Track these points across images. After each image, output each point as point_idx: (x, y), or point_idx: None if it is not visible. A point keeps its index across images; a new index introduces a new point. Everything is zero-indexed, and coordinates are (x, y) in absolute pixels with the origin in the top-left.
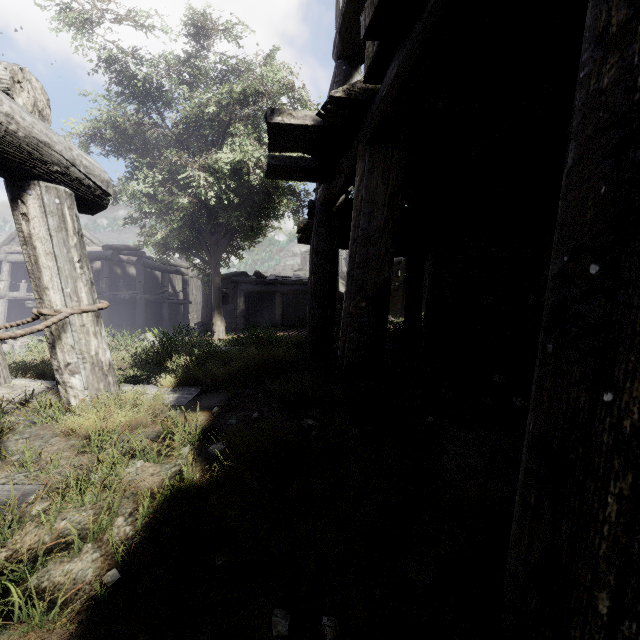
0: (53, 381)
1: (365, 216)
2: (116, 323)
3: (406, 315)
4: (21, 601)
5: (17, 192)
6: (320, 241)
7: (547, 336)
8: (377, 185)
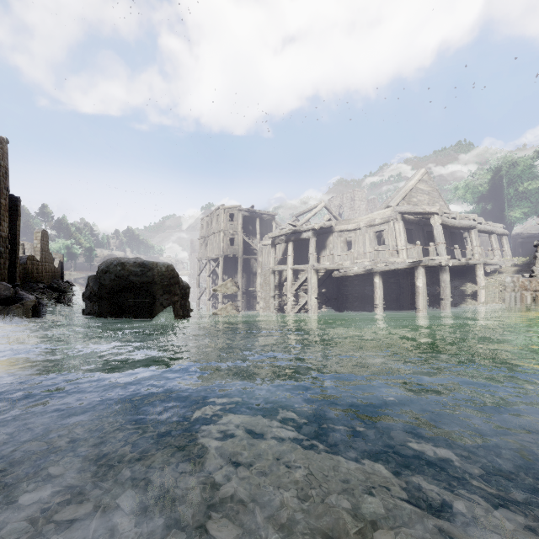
0: None
1: None
2: None
3: None
4: (522, 261)
5: (501, 237)
6: None
7: None
8: None
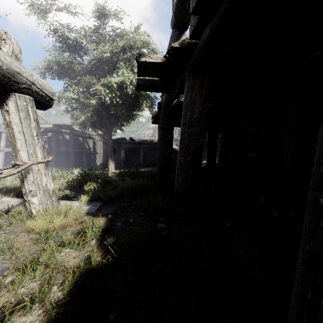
0: (24, 198)
1: (190, 111)
2: (59, 163)
3: (208, 161)
4: None
5: (3, 99)
6: (164, 123)
7: (319, 193)
8: (196, 94)
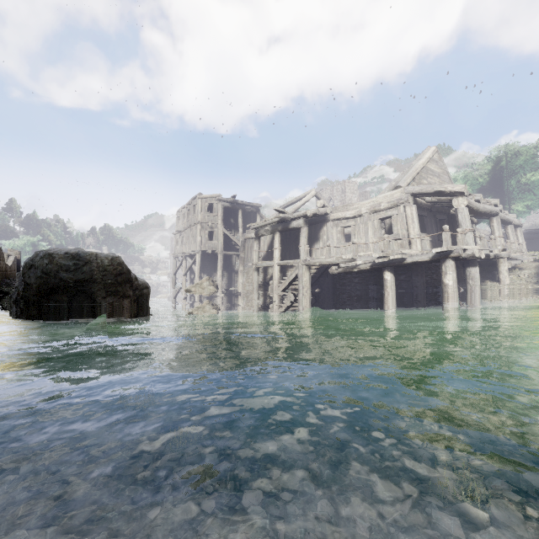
0: None
1: None
2: None
3: None
4: None
5: (515, 229)
6: None
7: None
8: None
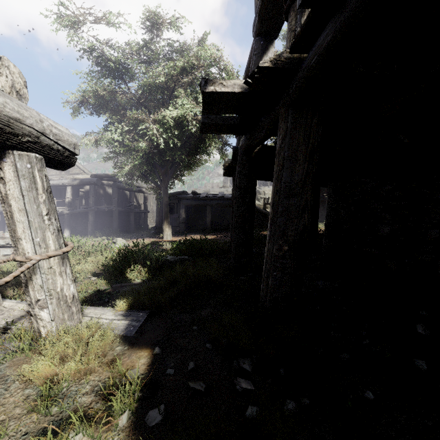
0: None
1: (287, 171)
2: (99, 226)
3: None
4: None
5: None
6: (242, 179)
7: None
8: (299, 143)
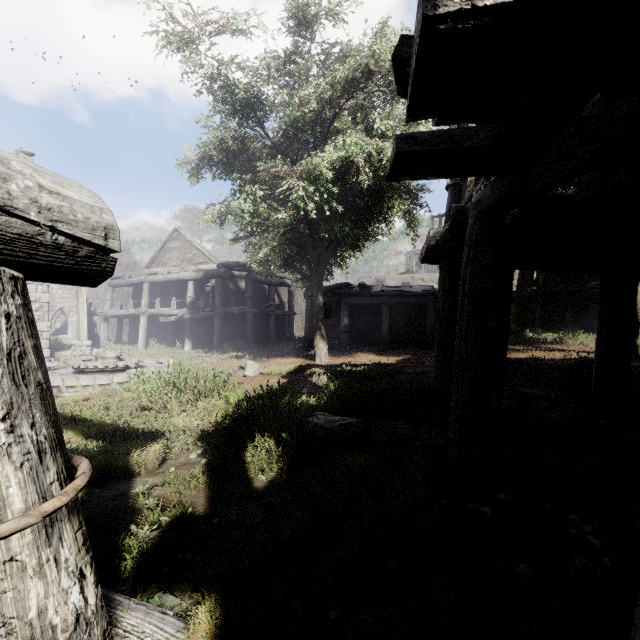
0: None
1: None
2: (229, 336)
3: (600, 366)
4: None
5: None
6: (478, 276)
7: None
8: None
